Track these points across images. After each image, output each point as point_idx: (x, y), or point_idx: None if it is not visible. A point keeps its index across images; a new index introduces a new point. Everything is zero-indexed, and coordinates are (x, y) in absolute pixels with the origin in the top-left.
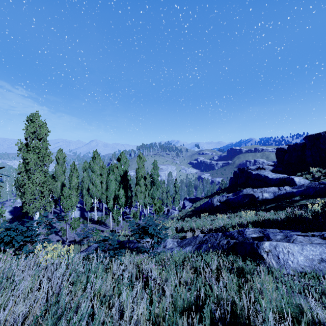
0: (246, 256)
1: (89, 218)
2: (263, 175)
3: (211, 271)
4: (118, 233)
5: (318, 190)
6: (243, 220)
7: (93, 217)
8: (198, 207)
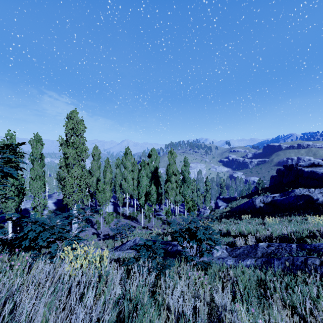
0: None
1: (121, 213)
2: (320, 173)
3: None
4: (151, 230)
5: None
6: (315, 228)
7: (125, 212)
8: (235, 208)
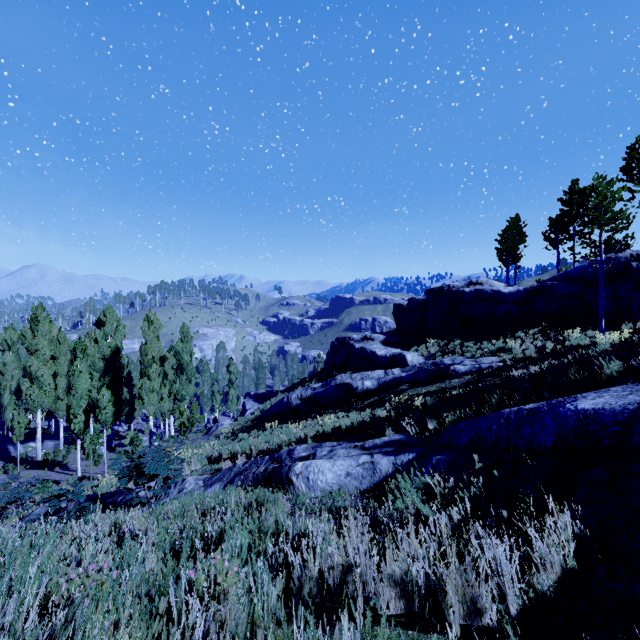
0: (279, 484)
1: (21, 458)
2: (369, 351)
3: (225, 510)
4: (97, 481)
5: (428, 373)
6: (314, 430)
7: (32, 455)
8: (267, 411)
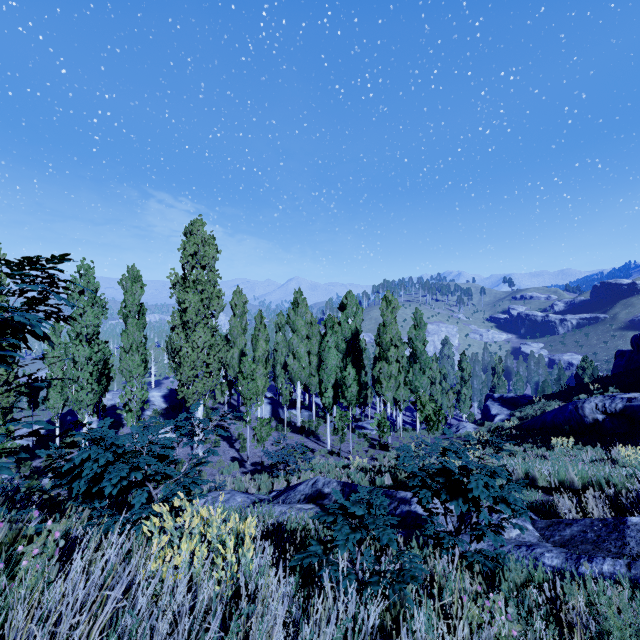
0: None
1: (287, 421)
2: None
3: None
4: (346, 460)
5: None
6: None
7: (294, 420)
8: (532, 420)
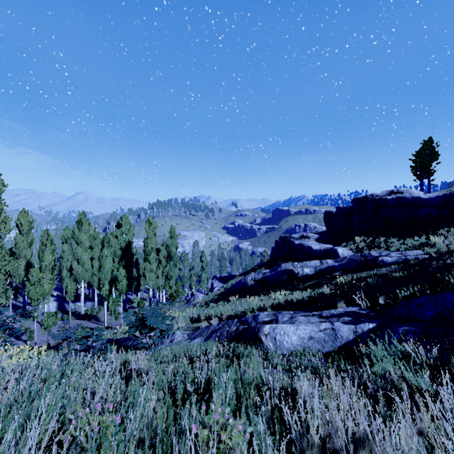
0: (249, 341)
1: (72, 312)
2: (306, 246)
3: (208, 359)
4: (117, 330)
5: (358, 263)
6: (269, 302)
7: (79, 310)
8: (229, 288)
